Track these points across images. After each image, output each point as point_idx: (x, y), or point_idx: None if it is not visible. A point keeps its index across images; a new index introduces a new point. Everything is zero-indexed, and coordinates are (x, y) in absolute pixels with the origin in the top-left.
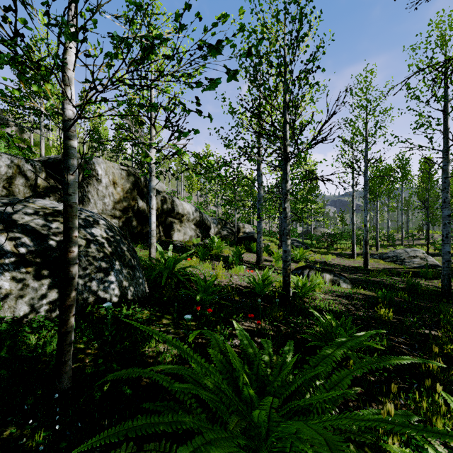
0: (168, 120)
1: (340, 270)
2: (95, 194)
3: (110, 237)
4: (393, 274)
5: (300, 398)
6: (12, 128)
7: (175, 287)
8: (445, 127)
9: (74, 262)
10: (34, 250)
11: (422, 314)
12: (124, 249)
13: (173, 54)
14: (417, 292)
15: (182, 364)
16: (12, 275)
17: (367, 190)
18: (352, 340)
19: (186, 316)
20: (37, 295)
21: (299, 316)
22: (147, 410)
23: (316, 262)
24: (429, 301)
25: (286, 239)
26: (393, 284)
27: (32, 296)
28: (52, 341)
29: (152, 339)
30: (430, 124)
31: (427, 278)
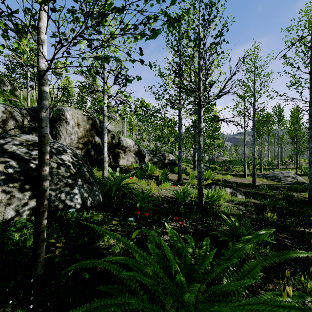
0: (116, 79)
1: (236, 185)
2: (64, 132)
3: (74, 161)
4: (273, 189)
5: (219, 283)
6: (8, 87)
7: (121, 197)
8: (311, 84)
9: (46, 178)
10: (19, 170)
11: (297, 217)
12: (84, 170)
13: (123, 7)
14: (291, 201)
15: (127, 254)
16: (2, 189)
17: (254, 129)
18: (257, 237)
19: (130, 218)
20: (20, 203)
21: (210, 218)
22: (101, 291)
23: (219, 180)
24: (300, 208)
25: (200, 163)
26: (274, 195)
27: (17, 204)
28: (31, 237)
29: (105, 235)
30: (301, 83)
31: (297, 191)
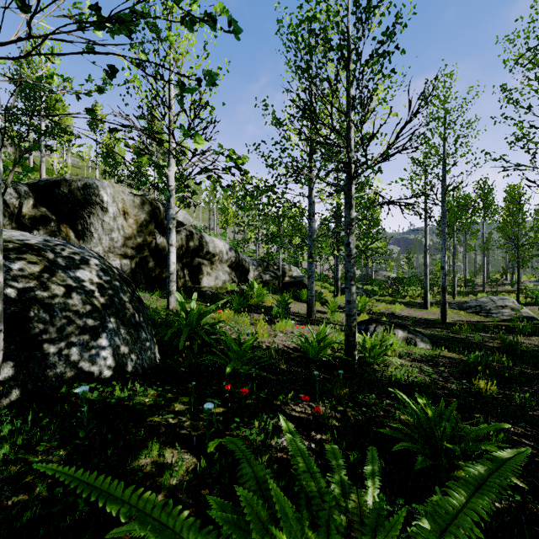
0: (192, 127)
1: (412, 323)
2: (99, 227)
3: (103, 283)
4: (480, 330)
5: None
6: (8, 149)
7: (199, 350)
8: None
9: None
10: None
11: (532, 386)
12: (124, 300)
13: None
14: (516, 354)
15: (199, 487)
16: None
17: (445, 223)
18: (500, 472)
19: (207, 404)
20: None
21: (369, 392)
22: None
23: (382, 314)
24: (535, 367)
25: (350, 285)
26: (482, 342)
27: None
28: None
29: (152, 444)
30: (534, 136)
31: (523, 334)
